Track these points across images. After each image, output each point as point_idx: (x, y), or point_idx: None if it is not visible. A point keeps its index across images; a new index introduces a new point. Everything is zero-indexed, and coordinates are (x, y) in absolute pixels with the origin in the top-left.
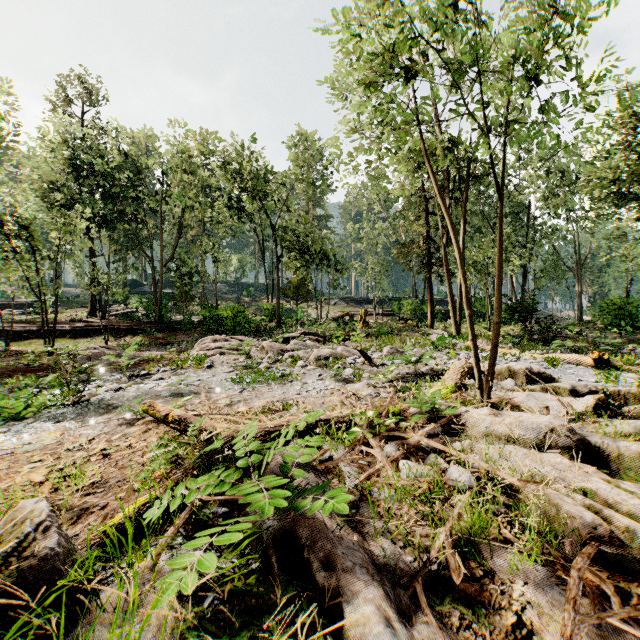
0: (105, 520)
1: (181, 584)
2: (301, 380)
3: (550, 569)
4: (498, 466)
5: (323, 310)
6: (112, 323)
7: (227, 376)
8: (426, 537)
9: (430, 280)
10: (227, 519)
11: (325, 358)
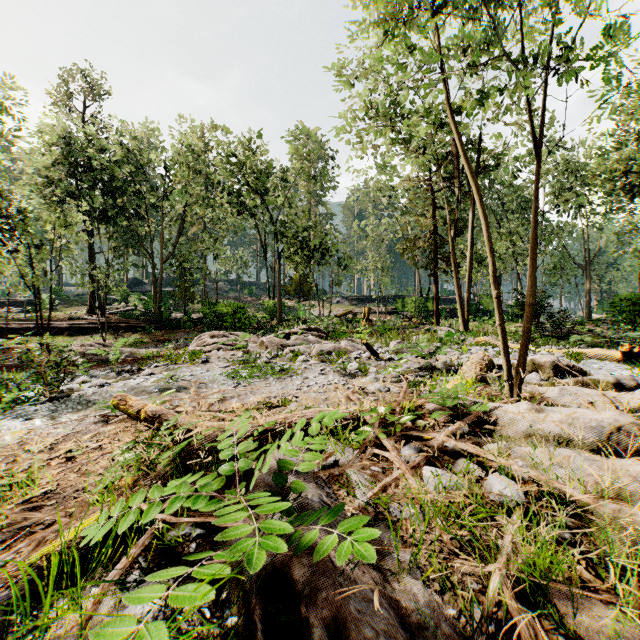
0: (38, 547)
1: None
2: (302, 375)
3: None
4: (551, 475)
5: (325, 308)
6: (111, 321)
7: (222, 371)
8: (470, 575)
9: (436, 276)
10: (202, 545)
11: (328, 353)
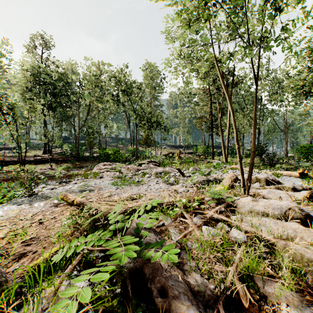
0: (32, 261)
1: (64, 310)
2: (147, 184)
3: (300, 294)
4: (259, 229)
5: (158, 151)
6: (54, 157)
7: (109, 182)
8: (221, 272)
9: (212, 135)
10: (104, 260)
11: (160, 173)
